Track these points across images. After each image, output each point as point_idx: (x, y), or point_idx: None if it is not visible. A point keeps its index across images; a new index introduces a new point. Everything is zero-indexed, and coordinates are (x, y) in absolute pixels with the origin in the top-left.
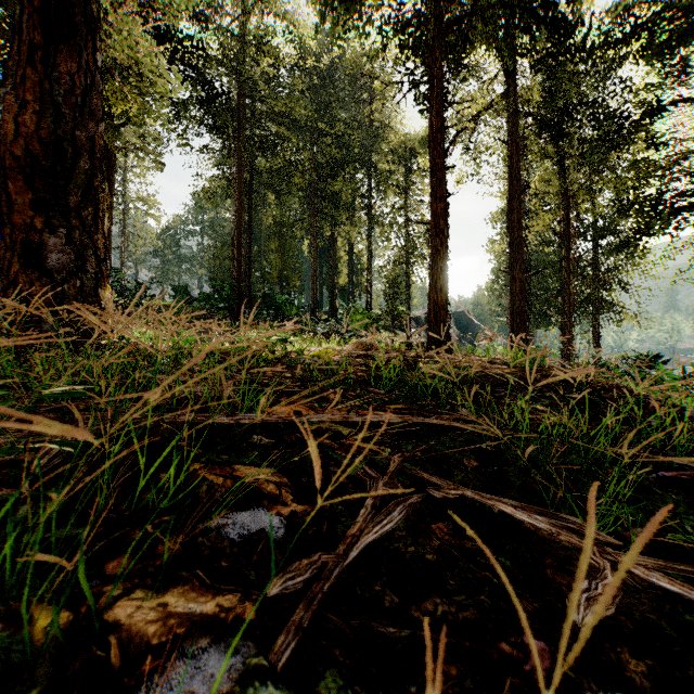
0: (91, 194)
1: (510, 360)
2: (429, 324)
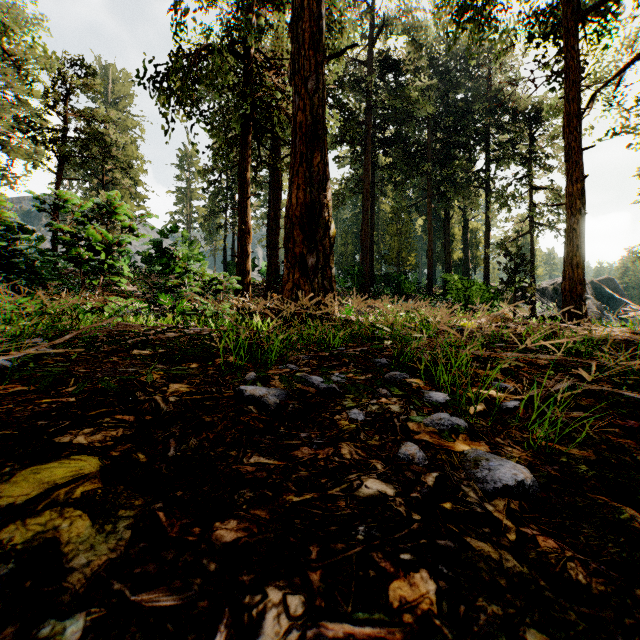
0: (327, 230)
1: (638, 328)
2: (564, 299)
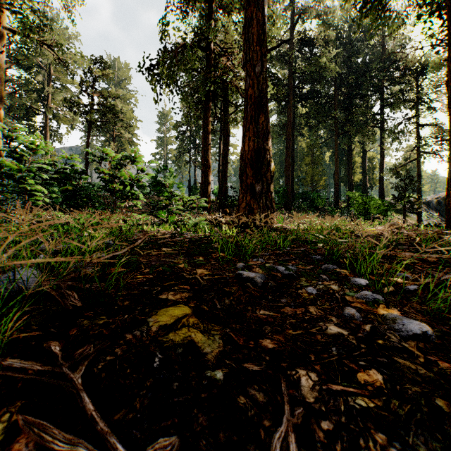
0: (269, 167)
1: None
2: (446, 211)
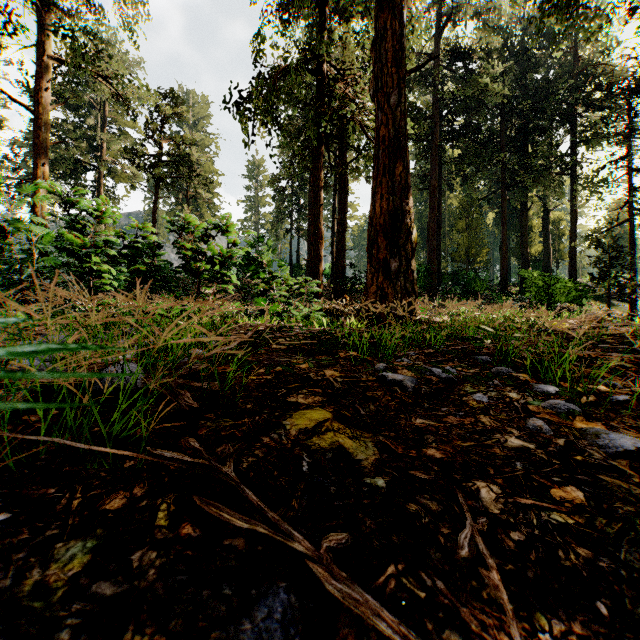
0: (409, 236)
1: None
2: None
